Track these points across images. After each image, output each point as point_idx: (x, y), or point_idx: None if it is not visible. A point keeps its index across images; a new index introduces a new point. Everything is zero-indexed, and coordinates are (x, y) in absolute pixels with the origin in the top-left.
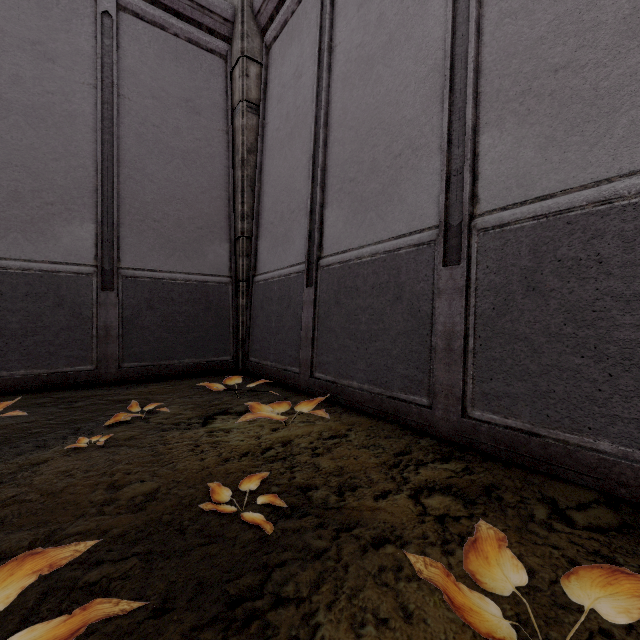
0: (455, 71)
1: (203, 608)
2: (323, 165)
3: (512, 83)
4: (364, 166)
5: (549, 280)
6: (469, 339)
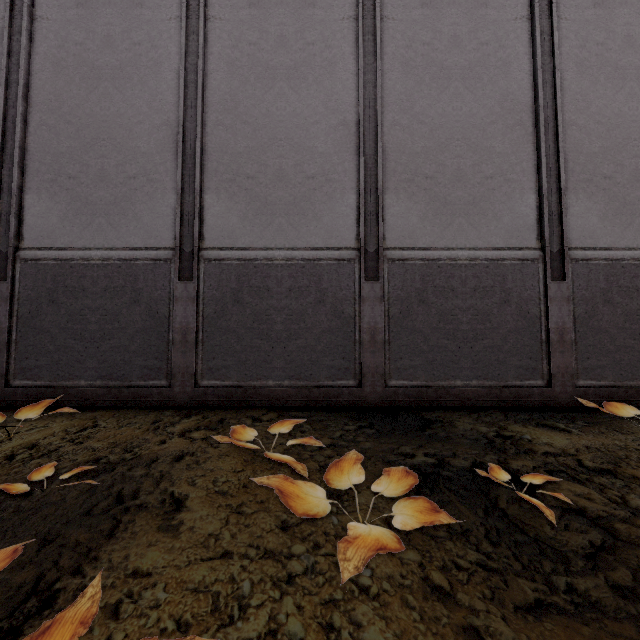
0: (186, 139)
1: (84, 525)
2: (23, 142)
3: (225, 170)
4: (90, 170)
5: (246, 297)
6: (199, 333)
